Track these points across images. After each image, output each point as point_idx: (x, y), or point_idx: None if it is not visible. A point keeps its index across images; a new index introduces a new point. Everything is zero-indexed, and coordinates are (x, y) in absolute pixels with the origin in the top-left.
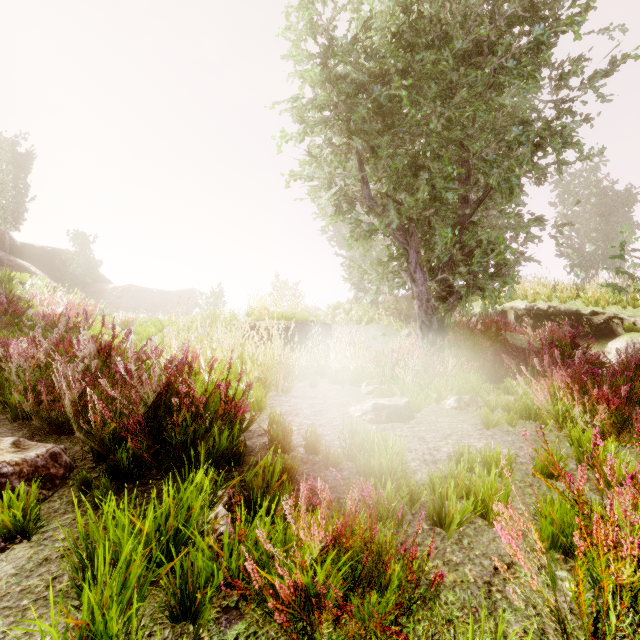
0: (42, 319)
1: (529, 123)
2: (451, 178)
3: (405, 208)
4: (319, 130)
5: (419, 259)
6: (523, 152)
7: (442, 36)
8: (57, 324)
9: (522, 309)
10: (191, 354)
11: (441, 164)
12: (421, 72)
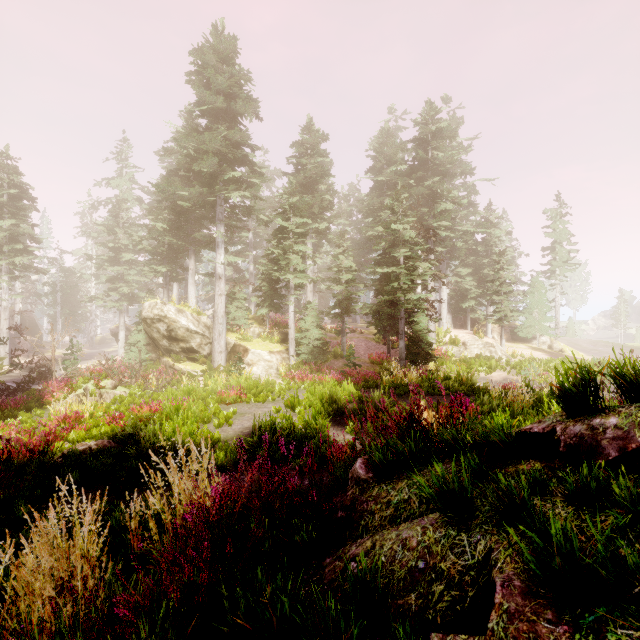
0: None
1: None
2: None
3: None
4: None
5: None
6: None
7: None
8: None
9: None
10: None
11: None
12: None
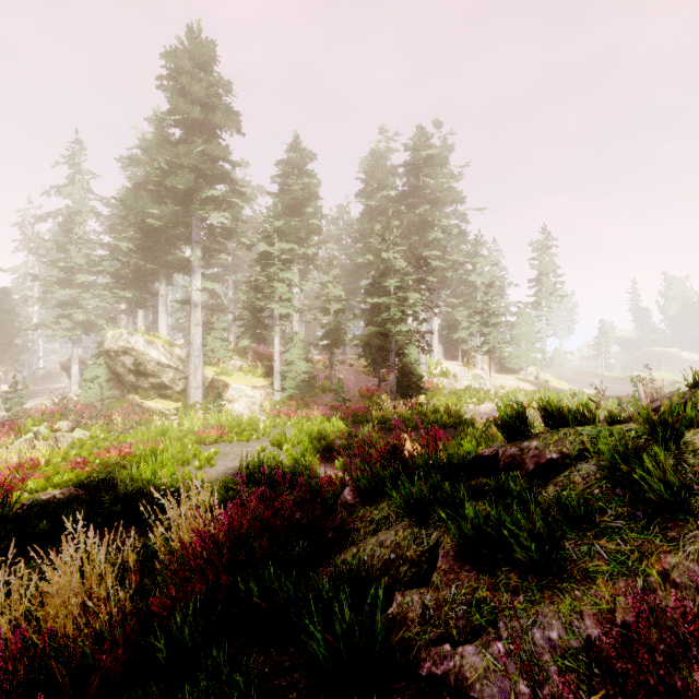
0: None
1: None
2: None
3: None
4: None
5: None
6: None
7: None
8: None
9: None
10: None
11: None
12: None
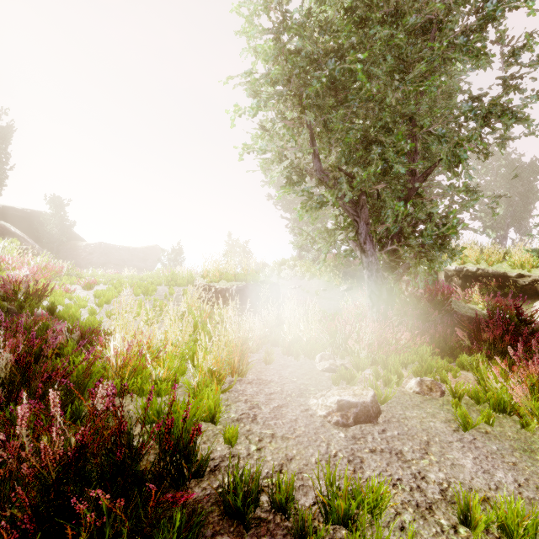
0: (1, 287)
1: (480, 98)
2: (403, 152)
3: (357, 181)
4: (272, 104)
5: (369, 230)
6: (474, 127)
7: (392, 13)
8: (17, 291)
9: (452, 270)
10: (139, 339)
11: (394, 138)
12: (373, 48)
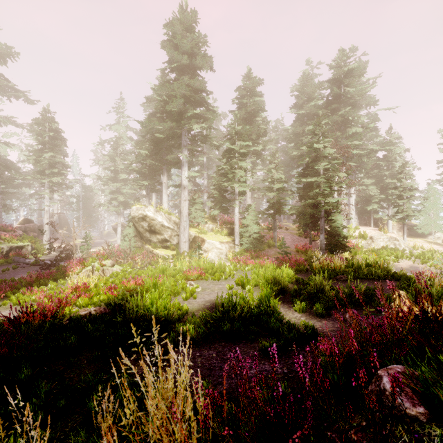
0: None
1: None
2: None
3: None
4: None
5: None
6: None
7: None
8: None
9: None
10: None
11: None
12: None
